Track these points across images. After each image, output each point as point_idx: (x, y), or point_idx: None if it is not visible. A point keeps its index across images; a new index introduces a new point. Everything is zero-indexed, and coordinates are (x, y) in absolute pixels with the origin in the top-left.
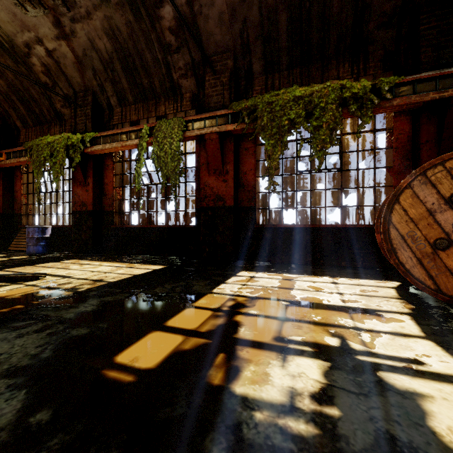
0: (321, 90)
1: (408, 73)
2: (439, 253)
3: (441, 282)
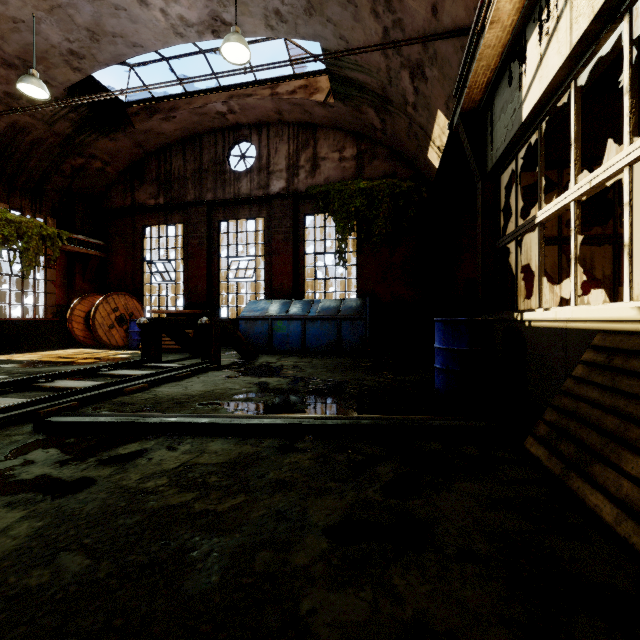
0: (28, 222)
1: (65, 226)
2: (111, 330)
3: (112, 341)
